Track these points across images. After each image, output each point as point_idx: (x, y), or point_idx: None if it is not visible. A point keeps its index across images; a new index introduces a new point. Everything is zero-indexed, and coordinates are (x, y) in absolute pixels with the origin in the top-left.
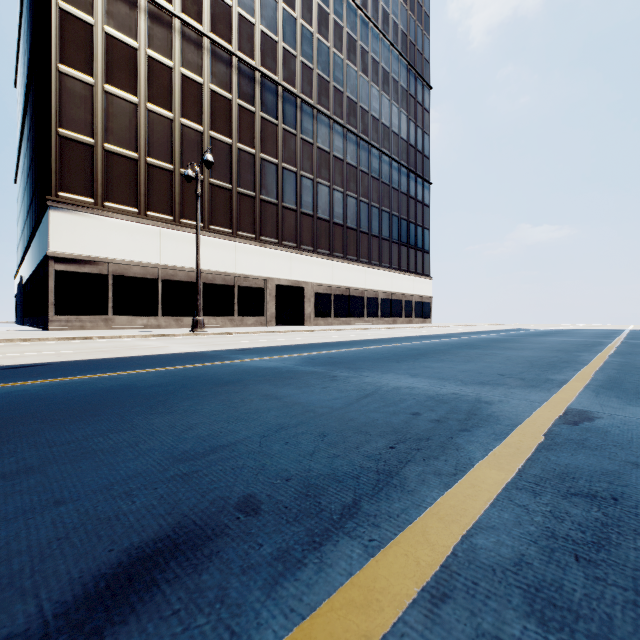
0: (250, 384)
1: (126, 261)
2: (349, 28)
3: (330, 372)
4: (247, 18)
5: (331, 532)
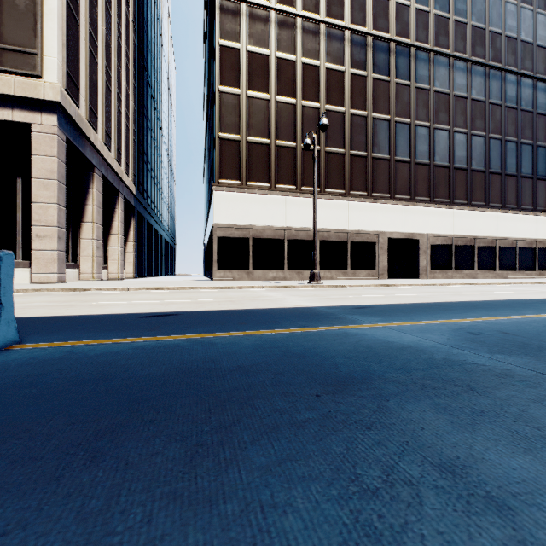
0: (388, 396)
1: (261, 226)
2: None
3: None
4: None
5: None
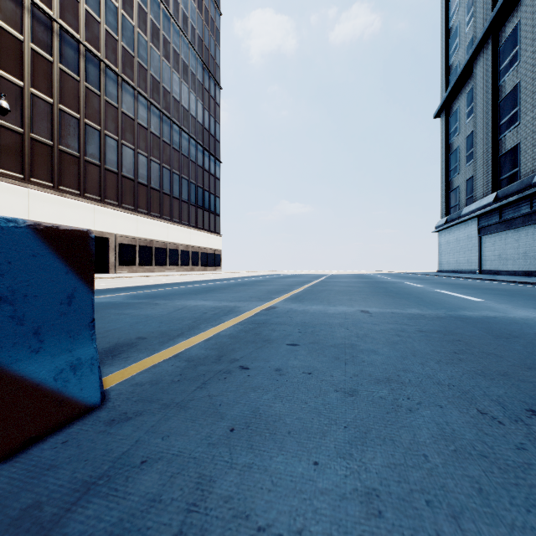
0: (99, 310)
1: None
2: (153, 16)
3: (153, 302)
4: None
5: (176, 338)
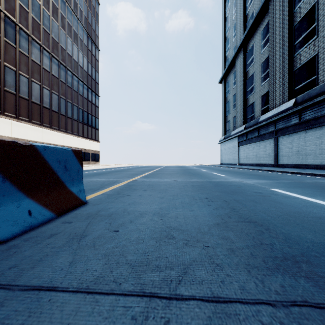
0: None
1: None
2: None
3: None
4: None
5: (97, 190)
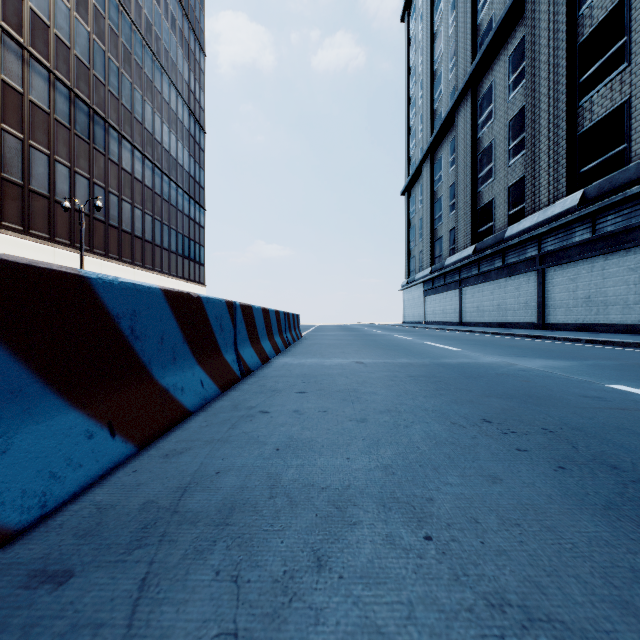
0: None
1: None
2: (147, 70)
3: None
4: (63, 41)
5: None
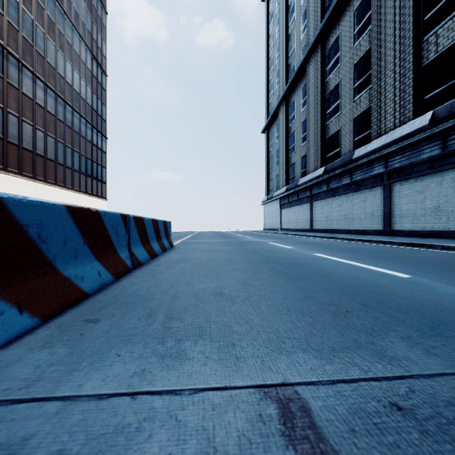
0: None
1: None
2: (49, 12)
3: None
4: None
5: None
